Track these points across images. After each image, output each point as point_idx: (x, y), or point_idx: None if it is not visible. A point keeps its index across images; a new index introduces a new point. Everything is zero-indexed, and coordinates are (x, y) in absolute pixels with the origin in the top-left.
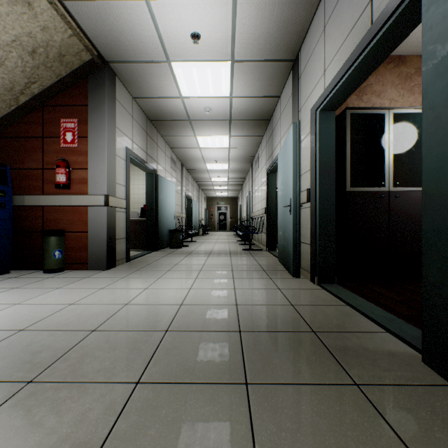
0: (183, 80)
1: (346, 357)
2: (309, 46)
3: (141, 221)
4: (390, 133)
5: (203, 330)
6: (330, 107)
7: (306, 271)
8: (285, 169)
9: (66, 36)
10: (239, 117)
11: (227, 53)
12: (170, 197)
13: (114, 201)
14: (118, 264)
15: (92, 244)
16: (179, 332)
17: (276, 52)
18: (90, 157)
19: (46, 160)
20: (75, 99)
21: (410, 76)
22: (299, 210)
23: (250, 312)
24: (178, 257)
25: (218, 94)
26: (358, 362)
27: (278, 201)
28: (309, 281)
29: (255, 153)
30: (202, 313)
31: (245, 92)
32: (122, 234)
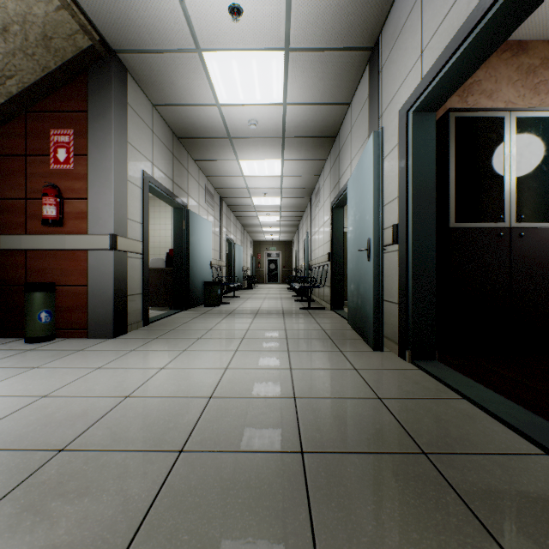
0: (220, 79)
1: (496, 515)
2: (396, 23)
3: (166, 271)
4: (512, 145)
5: (241, 450)
6: (428, 105)
7: (391, 341)
8: (360, 198)
9: (51, 8)
10: (294, 134)
11: (280, 37)
12: (205, 240)
13: (125, 244)
14: (131, 329)
15: (94, 303)
16: (201, 453)
17: (347, 35)
18: (91, 183)
19: (30, 187)
20: (71, 102)
21: (534, 69)
22: (383, 255)
23: (317, 412)
24: (213, 319)
25: (268, 100)
26: (522, 530)
27: (349, 244)
28: (397, 356)
29: (315, 183)
30: (242, 413)
31: (303, 97)
32: (138, 288)
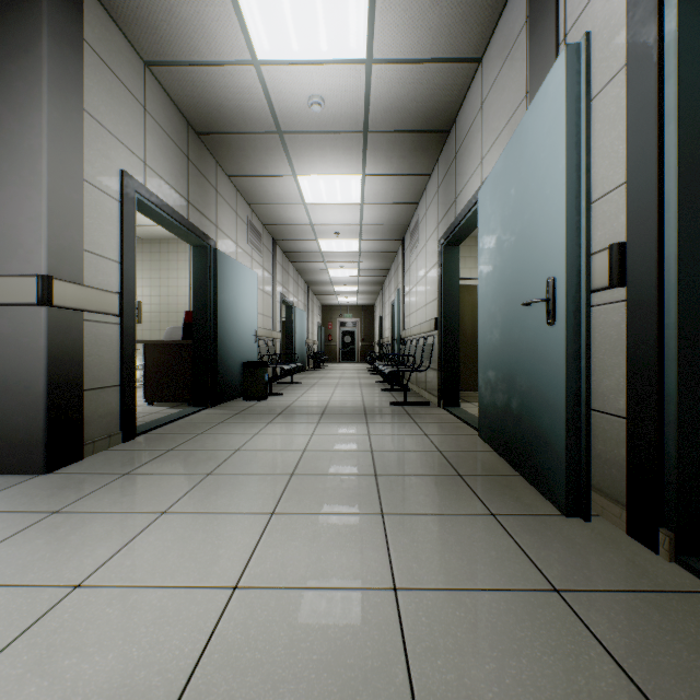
0: (254, 3)
1: None
2: None
3: (182, 345)
4: None
5: None
6: None
7: (599, 494)
8: (519, 204)
9: None
10: (384, 125)
11: None
12: (245, 299)
13: (74, 295)
14: (94, 450)
15: (8, 406)
16: None
17: None
18: (2, 178)
19: None
20: None
21: None
22: (590, 310)
23: None
24: (250, 426)
25: (340, 53)
26: None
27: (483, 299)
28: (625, 535)
29: (410, 217)
30: None
31: (402, 46)
32: (111, 375)
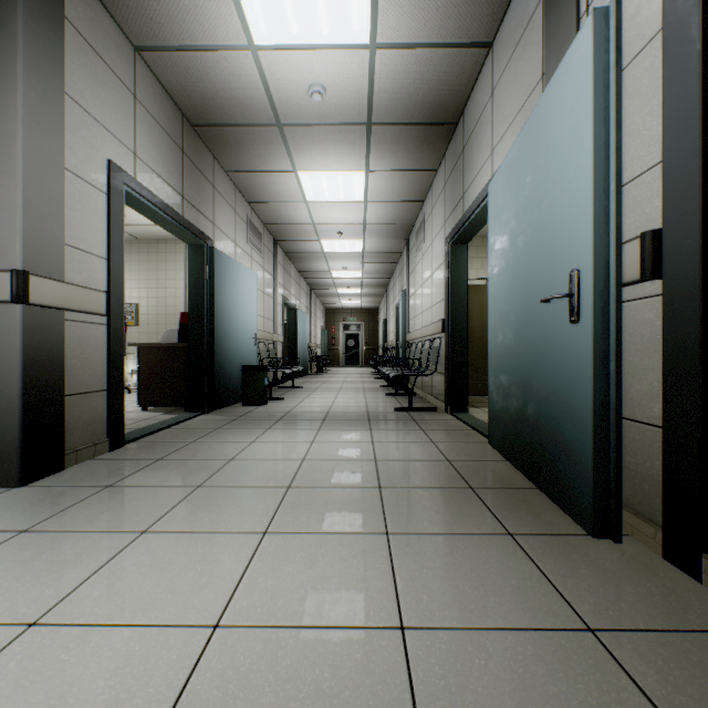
0: None
1: None
2: None
3: (178, 348)
4: None
5: None
6: None
7: (629, 511)
8: (536, 193)
9: None
10: (388, 117)
11: None
12: (244, 300)
13: (54, 293)
14: (77, 460)
15: None
16: None
17: None
18: None
19: None
20: None
21: None
22: (620, 306)
23: None
24: (247, 433)
25: (342, 37)
26: None
27: (494, 297)
28: (661, 559)
29: (415, 216)
30: None
31: (407, 29)
32: (96, 379)
